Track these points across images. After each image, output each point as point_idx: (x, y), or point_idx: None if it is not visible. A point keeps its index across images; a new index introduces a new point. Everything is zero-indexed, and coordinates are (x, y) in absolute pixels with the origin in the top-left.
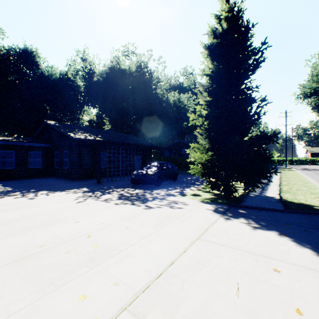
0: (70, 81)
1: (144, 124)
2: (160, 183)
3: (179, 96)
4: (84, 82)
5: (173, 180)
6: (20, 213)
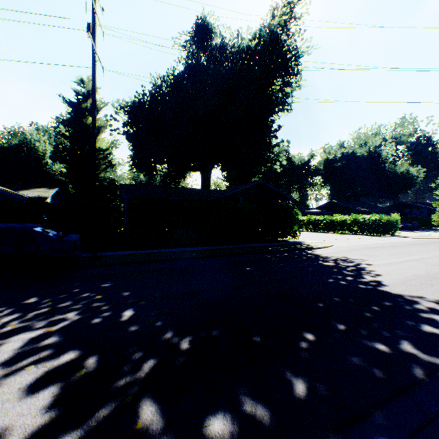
0: (311, 166)
1: (373, 193)
2: (412, 230)
3: (406, 167)
4: (324, 166)
5: (416, 230)
6: None
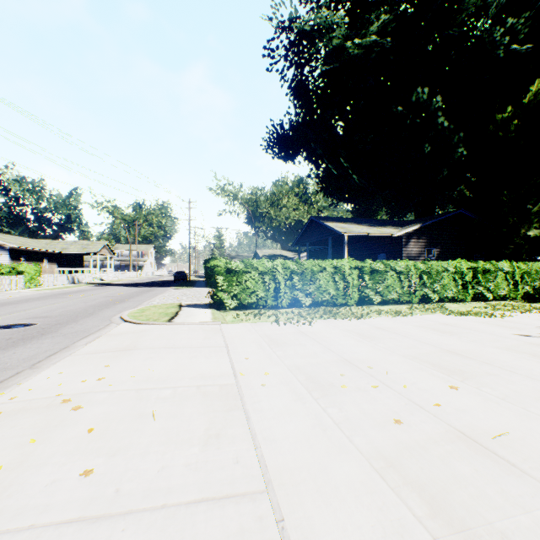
0: None
1: None
2: None
3: None
4: None
5: None
6: (507, 359)
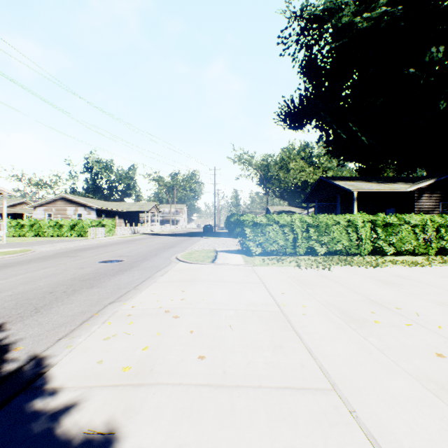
0: None
1: None
2: None
3: None
4: None
5: None
6: None
